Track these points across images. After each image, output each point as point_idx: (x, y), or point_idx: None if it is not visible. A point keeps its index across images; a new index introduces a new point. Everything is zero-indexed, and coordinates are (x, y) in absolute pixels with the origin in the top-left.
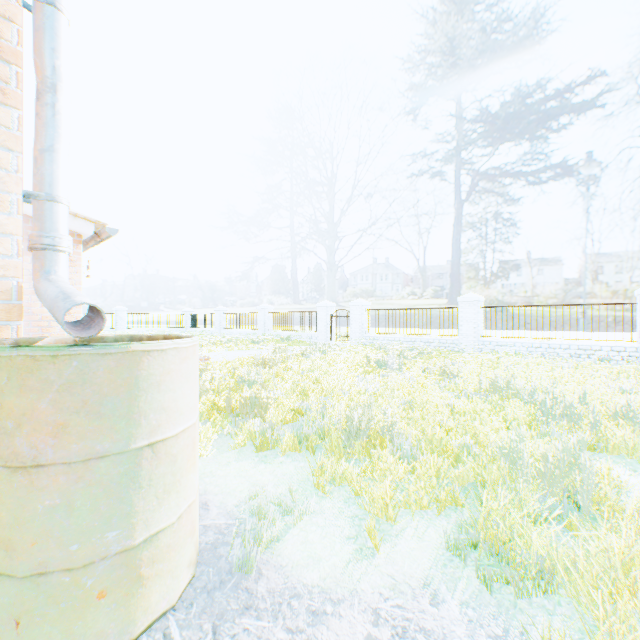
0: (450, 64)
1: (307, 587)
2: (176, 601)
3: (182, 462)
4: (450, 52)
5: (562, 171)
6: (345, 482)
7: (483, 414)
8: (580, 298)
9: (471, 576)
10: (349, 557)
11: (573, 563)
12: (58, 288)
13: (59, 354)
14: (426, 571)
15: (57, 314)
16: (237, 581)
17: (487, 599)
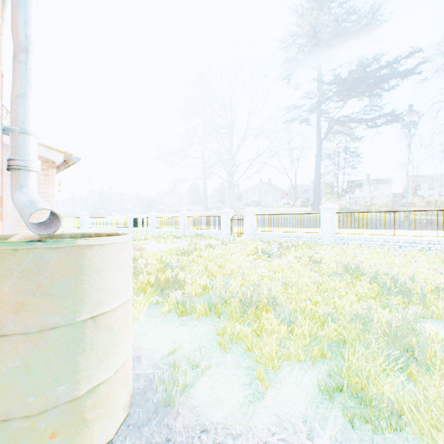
0: (313, 43)
1: (213, 424)
2: (113, 436)
3: (118, 330)
4: (313, 35)
5: (392, 118)
6: (241, 340)
7: (340, 290)
8: (404, 206)
9: (338, 416)
10: (245, 400)
11: (416, 407)
12: (27, 198)
13: (19, 248)
14: (303, 411)
15: (24, 217)
16: (160, 419)
17: (351, 435)
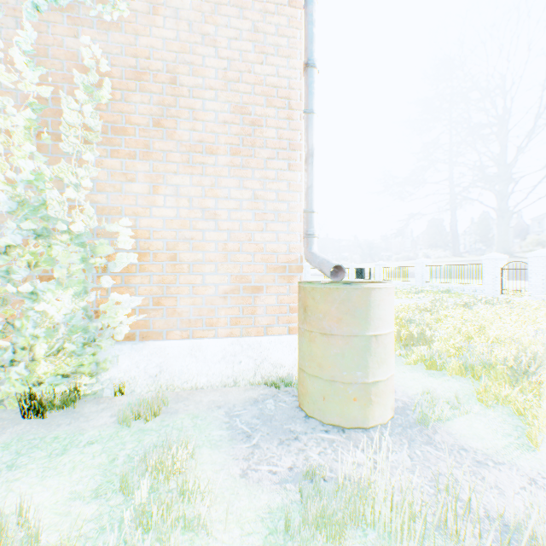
0: None
1: (471, 448)
2: (385, 422)
3: (388, 350)
4: None
5: None
6: (509, 404)
7: None
8: None
9: None
10: (509, 445)
11: None
12: (319, 257)
13: (338, 287)
14: None
15: (324, 270)
16: (419, 429)
17: None
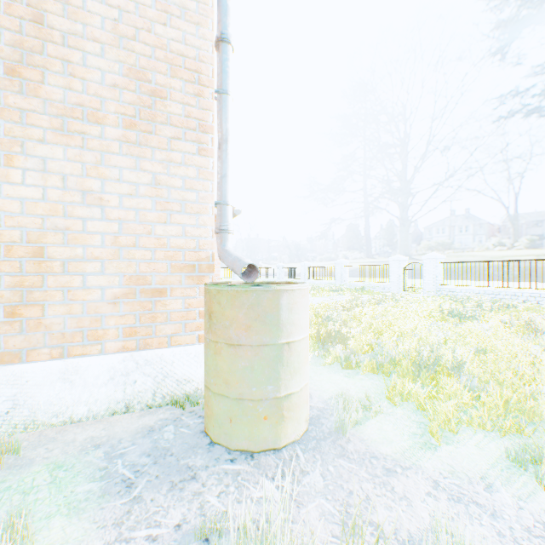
0: None
1: (382, 454)
2: (299, 438)
3: (302, 357)
4: None
5: None
6: (413, 399)
7: None
8: None
9: (526, 482)
10: (415, 445)
11: None
12: (232, 255)
13: (247, 290)
14: (482, 470)
15: (236, 269)
16: (334, 439)
17: (540, 500)
